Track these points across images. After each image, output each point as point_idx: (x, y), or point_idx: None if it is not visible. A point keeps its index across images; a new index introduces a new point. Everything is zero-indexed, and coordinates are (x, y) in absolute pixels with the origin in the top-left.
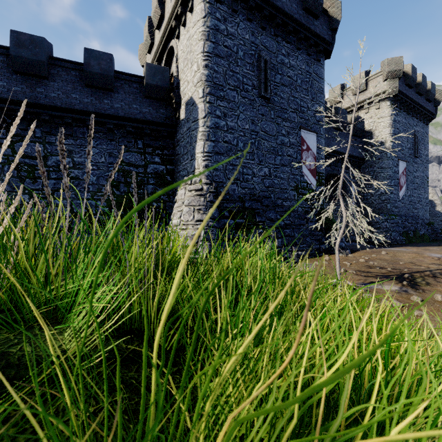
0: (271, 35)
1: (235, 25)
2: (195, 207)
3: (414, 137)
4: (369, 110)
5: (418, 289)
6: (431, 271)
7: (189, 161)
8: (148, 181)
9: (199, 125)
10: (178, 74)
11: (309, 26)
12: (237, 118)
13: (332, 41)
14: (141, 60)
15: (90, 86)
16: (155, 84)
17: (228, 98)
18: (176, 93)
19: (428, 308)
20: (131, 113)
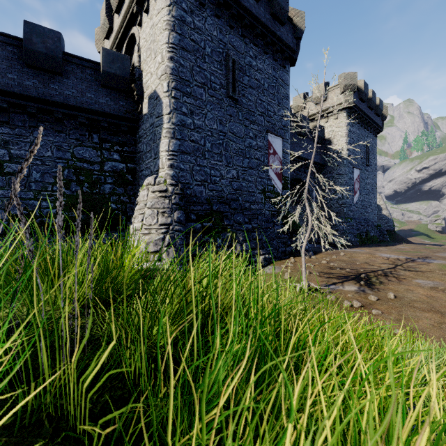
0: (239, 35)
1: (203, 20)
2: (158, 210)
3: (365, 147)
4: (328, 119)
5: (374, 288)
6: (383, 270)
7: (153, 160)
8: (105, 180)
9: (164, 121)
10: (140, 65)
11: (276, 32)
12: (204, 117)
13: (297, 49)
14: (97, 45)
15: (32, 67)
16: (113, 72)
17: (195, 95)
18: (138, 85)
19: (383, 306)
20: (85, 102)
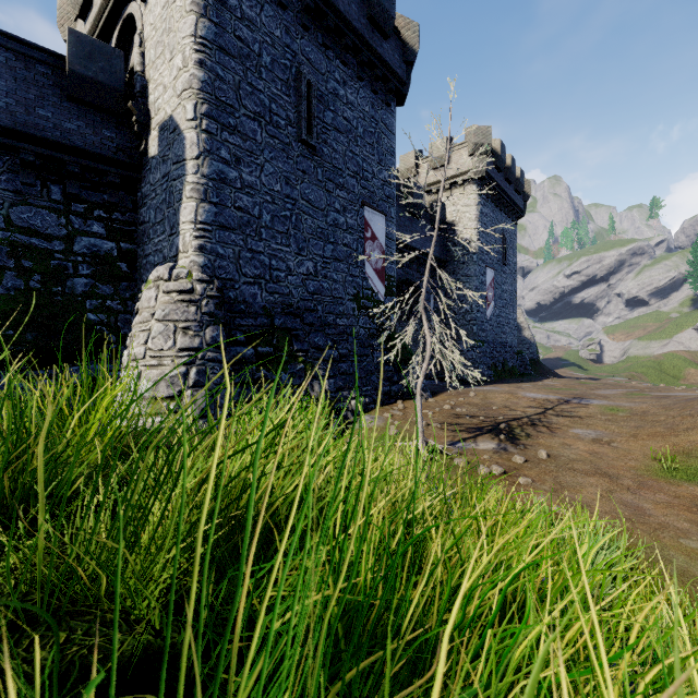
0: (318, 44)
1: (257, 7)
2: (177, 324)
3: (502, 237)
4: (451, 193)
5: (519, 444)
6: (529, 416)
7: (167, 238)
8: (75, 269)
9: (188, 170)
10: (144, 70)
11: (376, 47)
12: (260, 170)
13: (407, 79)
14: (63, 29)
15: None
16: (91, 76)
17: (244, 131)
18: (140, 104)
19: (534, 471)
20: (33, 125)
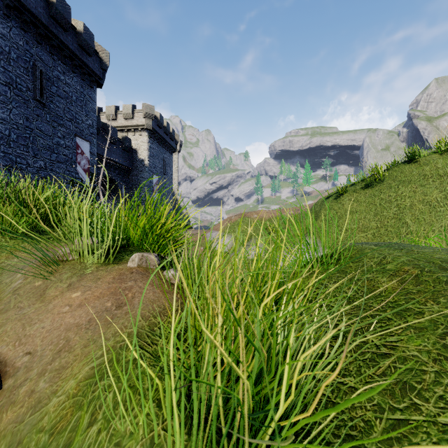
0: (47, 51)
1: (8, 28)
2: None
3: (163, 161)
4: (135, 134)
5: None
6: None
7: None
8: None
9: None
10: None
11: (83, 59)
12: (9, 111)
13: (103, 77)
14: None
15: None
16: None
17: None
18: None
19: None
20: None
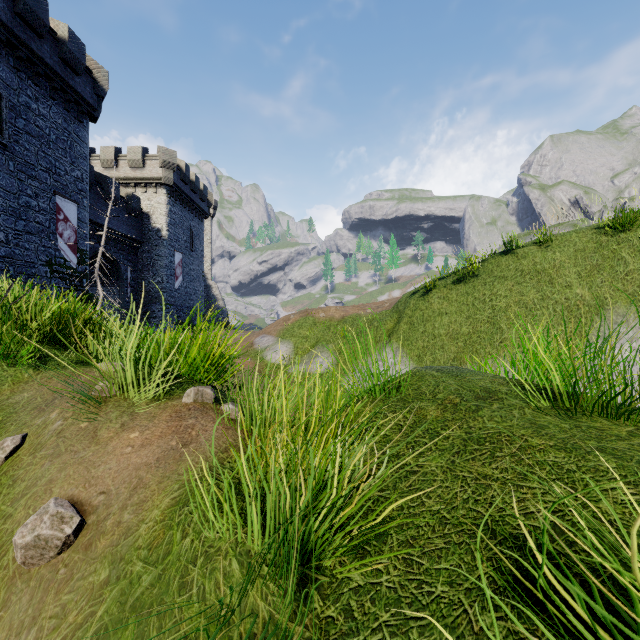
0: (10, 66)
1: None
2: None
3: (190, 231)
4: (147, 190)
5: None
6: None
7: None
8: None
9: None
10: None
11: (68, 80)
12: None
13: (98, 107)
14: None
15: None
16: None
17: None
18: None
19: None
20: None
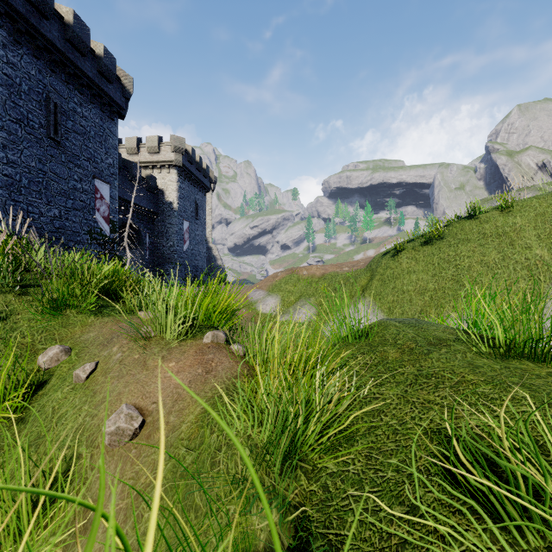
0: (62, 80)
1: (19, 56)
2: None
3: (195, 203)
4: (161, 171)
5: None
6: None
7: None
8: None
9: None
10: None
11: (103, 88)
12: (20, 153)
13: (126, 107)
14: None
15: None
16: None
17: (9, 130)
18: None
19: None
20: None
